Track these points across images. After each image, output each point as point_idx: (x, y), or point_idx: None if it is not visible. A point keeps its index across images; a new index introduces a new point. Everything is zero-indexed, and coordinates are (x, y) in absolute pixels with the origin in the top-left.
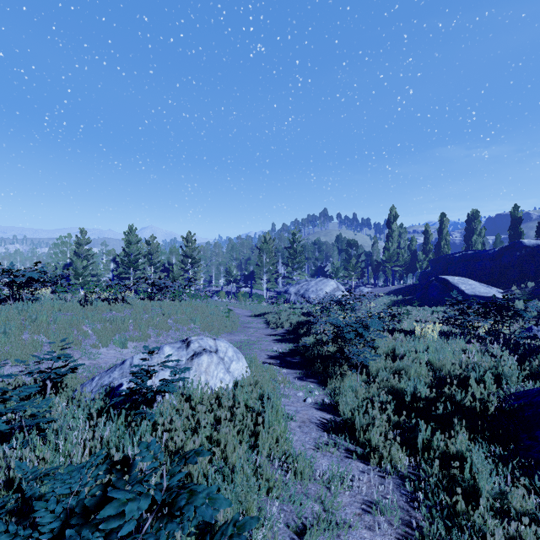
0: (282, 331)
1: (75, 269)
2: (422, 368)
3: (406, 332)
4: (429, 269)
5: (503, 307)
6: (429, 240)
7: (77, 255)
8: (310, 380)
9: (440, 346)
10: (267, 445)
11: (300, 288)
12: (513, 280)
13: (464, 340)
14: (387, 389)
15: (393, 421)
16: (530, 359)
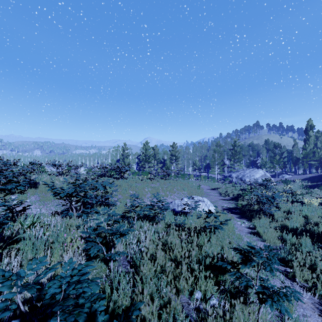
0: (228, 198)
1: (124, 163)
2: (300, 217)
3: (302, 203)
4: None
5: None
6: None
7: (122, 155)
8: (244, 219)
9: (314, 209)
10: (227, 229)
11: (239, 174)
12: None
13: None
14: (281, 225)
15: (279, 234)
16: None
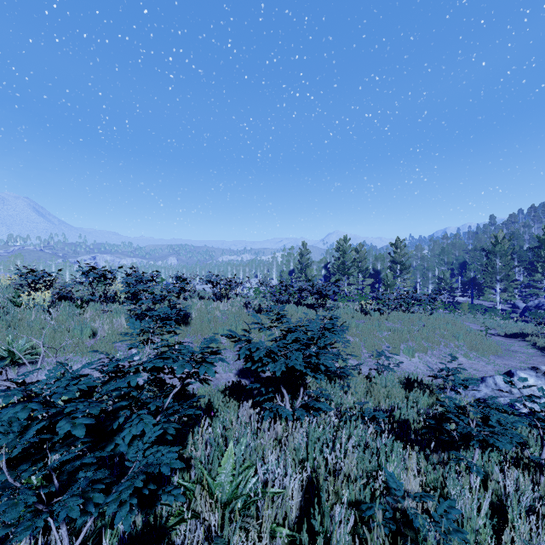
0: None
1: (306, 276)
2: None
3: None
4: None
5: None
6: None
7: (300, 263)
8: None
9: None
10: None
11: None
12: None
13: None
14: None
15: None
16: None
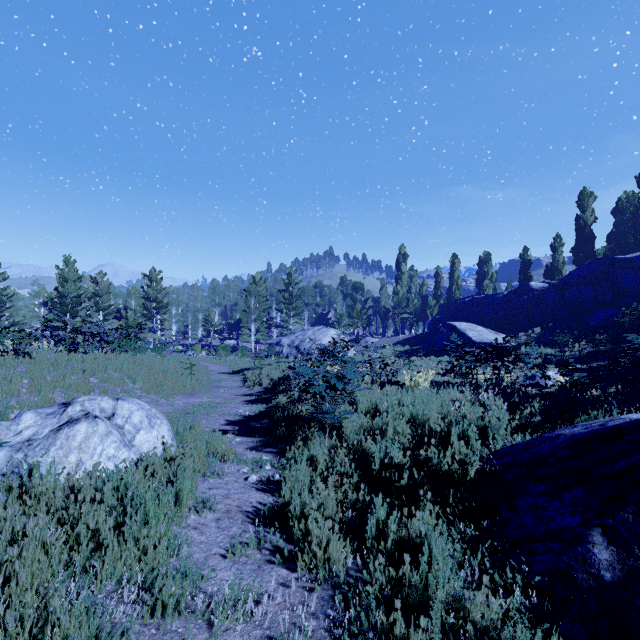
0: (259, 389)
1: None
2: (402, 425)
3: (399, 384)
4: (440, 316)
5: (502, 350)
6: (440, 283)
7: None
8: (268, 450)
9: (427, 397)
10: (121, 563)
11: (295, 339)
12: (521, 326)
13: (458, 390)
14: (358, 455)
15: (350, 499)
16: (521, 406)
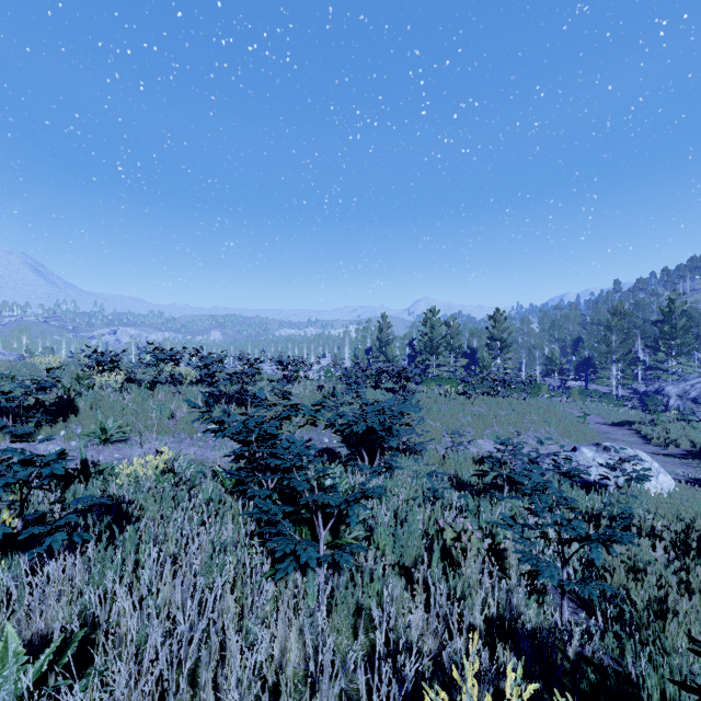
0: (677, 451)
1: (386, 356)
2: None
3: None
4: None
5: None
6: None
7: (379, 340)
8: None
9: None
10: None
11: (689, 389)
12: None
13: None
14: None
15: None
16: None
